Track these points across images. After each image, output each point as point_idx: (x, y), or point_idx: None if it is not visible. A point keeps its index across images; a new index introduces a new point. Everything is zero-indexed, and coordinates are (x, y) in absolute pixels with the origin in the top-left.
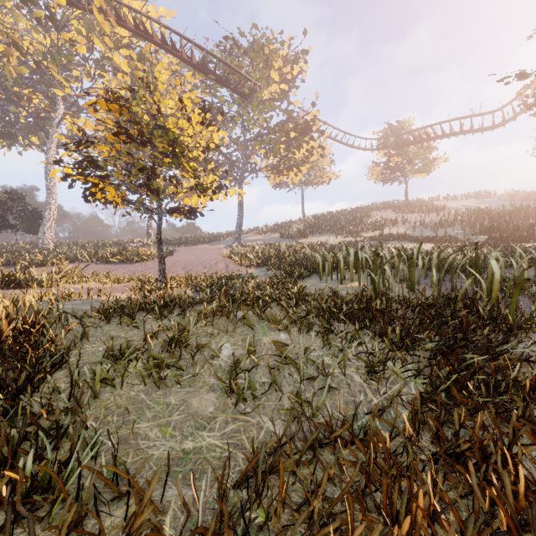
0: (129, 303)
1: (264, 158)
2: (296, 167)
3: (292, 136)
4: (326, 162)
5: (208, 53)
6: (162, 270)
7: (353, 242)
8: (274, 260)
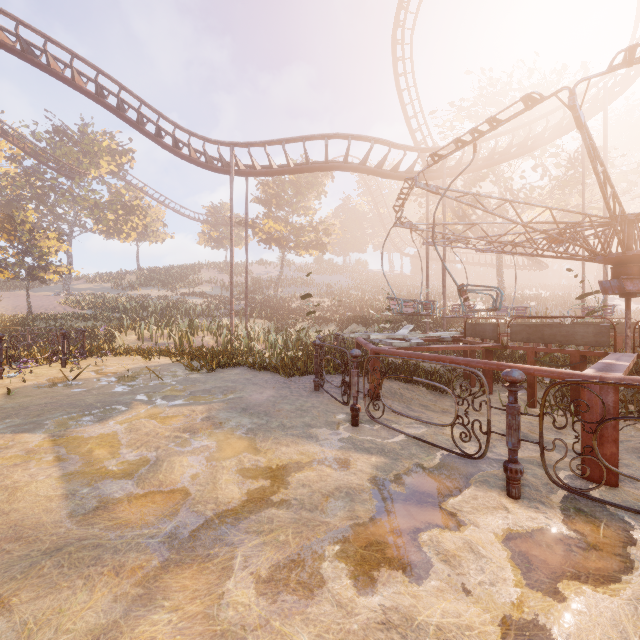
0: (36, 318)
1: (94, 225)
2: (125, 233)
3: (120, 213)
4: (160, 225)
5: (42, 149)
6: (31, 310)
7: (166, 296)
8: (100, 306)
